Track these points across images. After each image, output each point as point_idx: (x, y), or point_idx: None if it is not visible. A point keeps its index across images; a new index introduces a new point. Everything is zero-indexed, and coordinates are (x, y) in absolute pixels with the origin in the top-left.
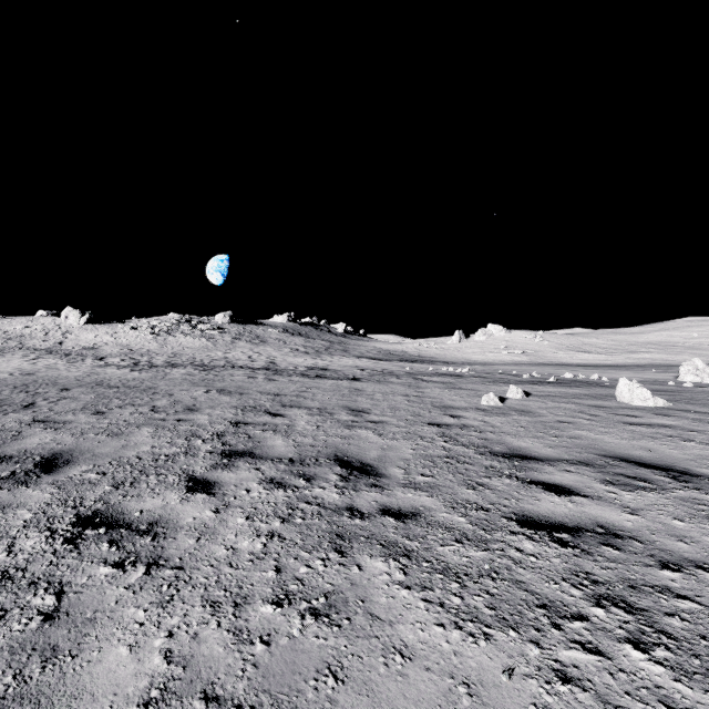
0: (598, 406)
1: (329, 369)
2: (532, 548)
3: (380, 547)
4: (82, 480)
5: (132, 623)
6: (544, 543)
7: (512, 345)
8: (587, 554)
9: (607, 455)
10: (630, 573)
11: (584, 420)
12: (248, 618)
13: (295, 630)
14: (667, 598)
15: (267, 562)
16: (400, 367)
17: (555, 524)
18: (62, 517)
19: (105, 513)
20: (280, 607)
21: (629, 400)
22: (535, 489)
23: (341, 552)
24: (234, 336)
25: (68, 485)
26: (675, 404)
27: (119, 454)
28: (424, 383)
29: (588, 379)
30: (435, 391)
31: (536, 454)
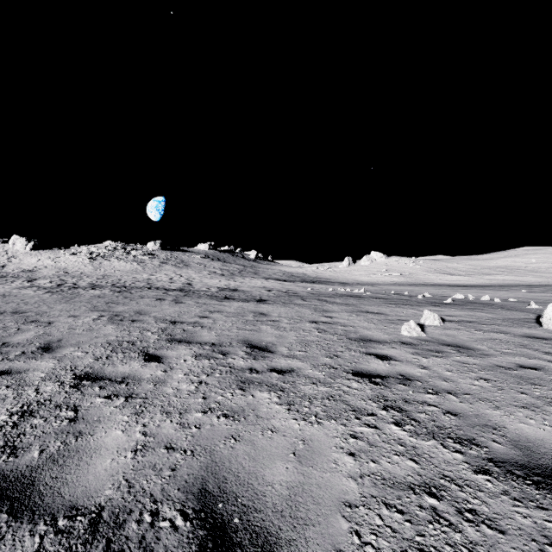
0: (533, 336)
1: (239, 290)
2: None
3: None
4: None
5: None
6: None
7: (391, 268)
8: None
9: None
10: None
11: (548, 363)
12: None
13: None
14: None
15: None
16: (302, 287)
17: None
18: None
19: None
20: None
21: None
22: None
23: None
24: (162, 260)
25: None
26: None
27: None
28: (329, 306)
29: (480, 300)
30: (344, 316)
31: None
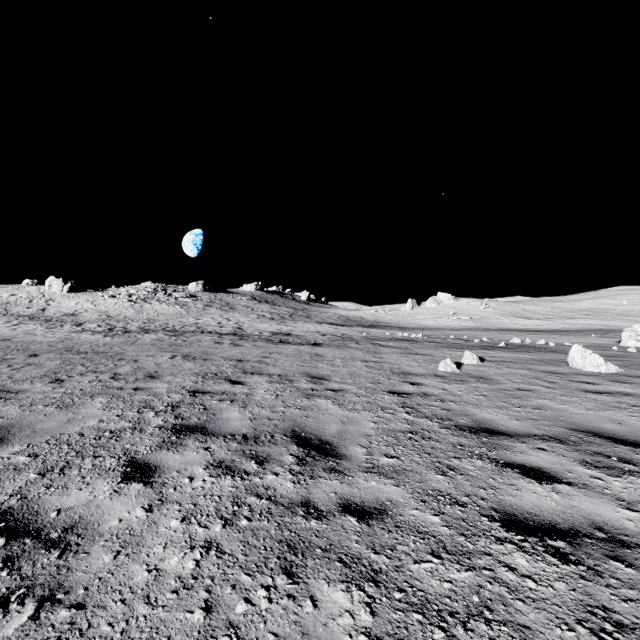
0: (553, 372)
1: (292, 334)
2: (526, 566)
3: (340, 566)
4: (7, 465)
5: None
6: (539, 556)
7: (460, 311)
8: (596, 575)
9: (578, 429)
10: None
11: (543, 387)
12: None
13: None
14: None
15: (196, 593)
16: (358, 332)
17: (545, 526)
18: None
19: (16, 513)
20: None
21: (582, 366)
22: (512, 473)
23: (292, 574)
24: (205, 303)
25: None
26: (626, 370)
27: (60, 430)
28: (382, 349)
29: (536, 344)
30: (393, 357)
31: (504, 428)
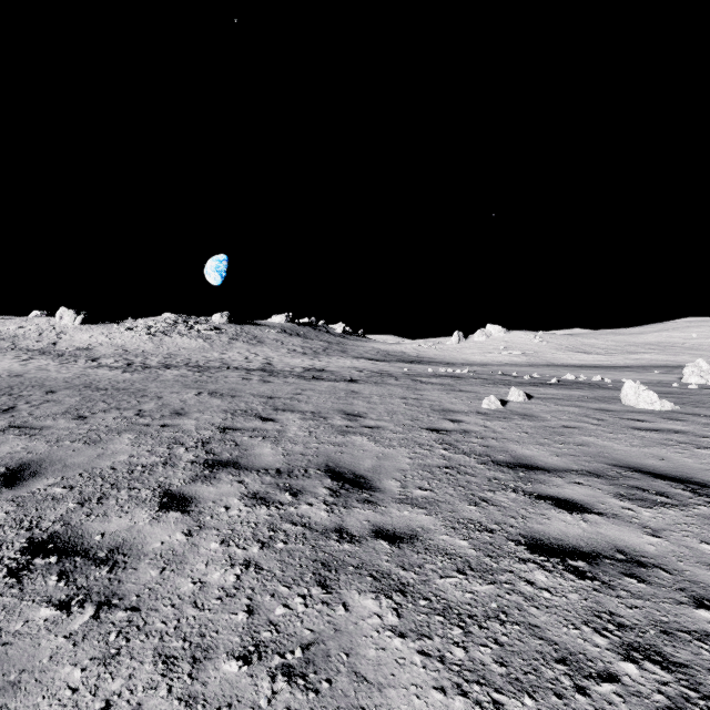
0: (603, 409)
1: (326, 370)
2: (545, 581)
3: (371, 580)
4: (45, 495)
5: (63, 688)
6: (558, 573)
7: (511, 345)
8: (609, 588)
9: (618, 465)
10: (661, 613)
11: (590, 425)
12: (207, 681)
13: (261, 699)
14: (709, 649)
15: (238, 600)
16: (398, 368)
17: (569, 549)
18: (12, 542)
19: (62, 536)
20: (247, 665)
21: (635, 403)
22: (544, 505)
23: (326, 586)
24: (231, 336)
25: (28, 502)
26: (682, 408)
27: (92, 465)
28: (423, 385)
29: (590, 380)
30: (434, 393)
31: (542, 464)
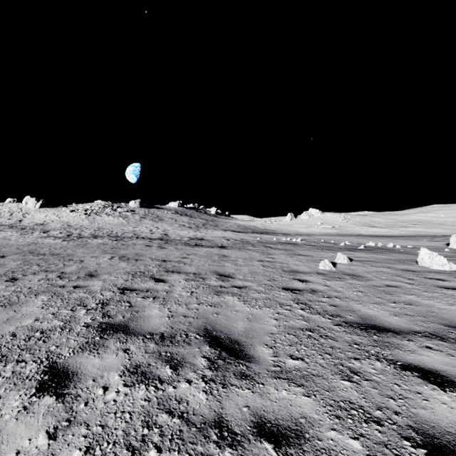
0: (408, 270)
1: (205, 239)
2: None
3: None
4: None
5: None
6: None
7: (325, 222)
8: None
9: (452, 325)
10: None
11: (406, 284)
12: None
13: None
14: None
15: None
16: (253, 237)
17: None
18: None
19: None
20: None
21: (430, 265)
22: (413, 378)
23: None
24: (141, 216)
25: None
26: None
27: None
28: (272, 250)
29: (386, 246)
30: (282, 257)
31: (388, 325)
